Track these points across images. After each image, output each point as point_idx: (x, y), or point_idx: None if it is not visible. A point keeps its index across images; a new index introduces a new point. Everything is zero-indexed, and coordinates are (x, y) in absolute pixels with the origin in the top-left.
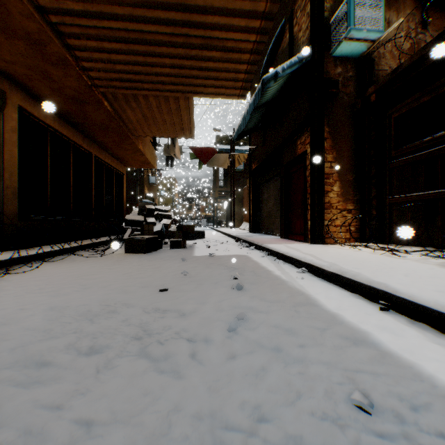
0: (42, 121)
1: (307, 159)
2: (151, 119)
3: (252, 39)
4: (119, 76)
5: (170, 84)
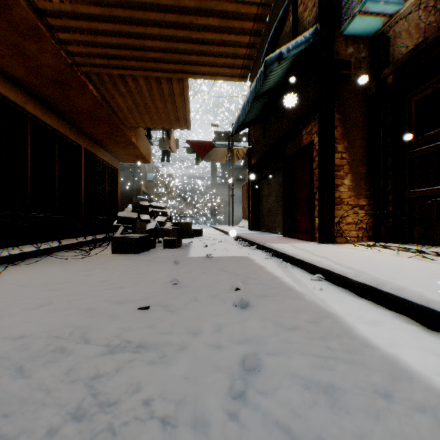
0: (20, 106)
1: (314, 150)
2: (142, 106)
3: (256, 1)
4: (103, 52)
5: (161, 62)
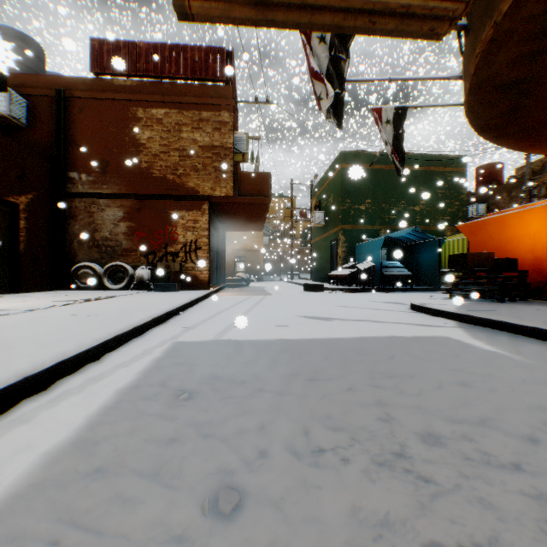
0: None
1: None
2: None
3: None
4: None
5: None
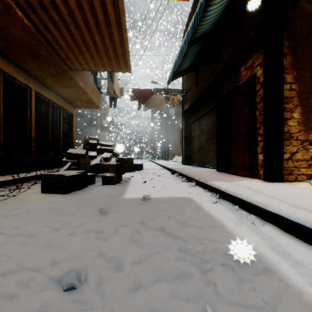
0: None
1: (257, 83)
2: (81, 42)
3: None
4: None
5: None
